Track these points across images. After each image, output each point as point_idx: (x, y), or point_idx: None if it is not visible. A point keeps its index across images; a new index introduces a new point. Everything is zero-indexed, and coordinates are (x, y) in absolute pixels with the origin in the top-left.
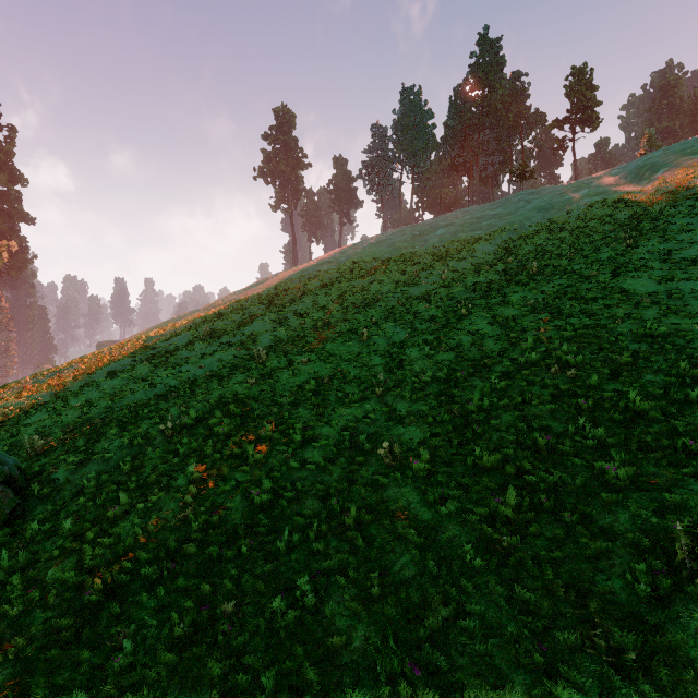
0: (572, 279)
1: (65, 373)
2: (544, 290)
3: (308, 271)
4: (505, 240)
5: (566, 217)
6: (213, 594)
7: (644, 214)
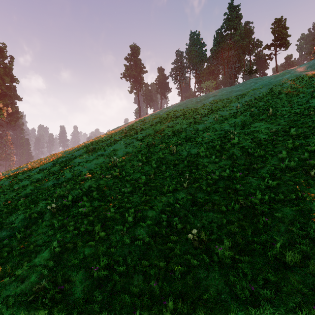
0: (296, 117)
1: (21, 170)
2: (280, 123)
3: (144, 119)
4: (247, 101)
5: (280, 88)
6: None
7: None
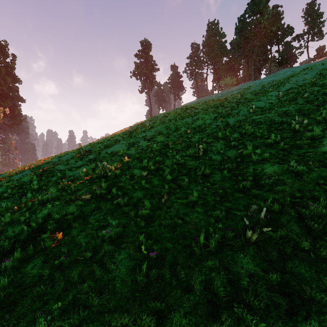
0: None
1: None
2: None
3: (156, 117)
4: (288, 89)
5: None
6: None
7: None
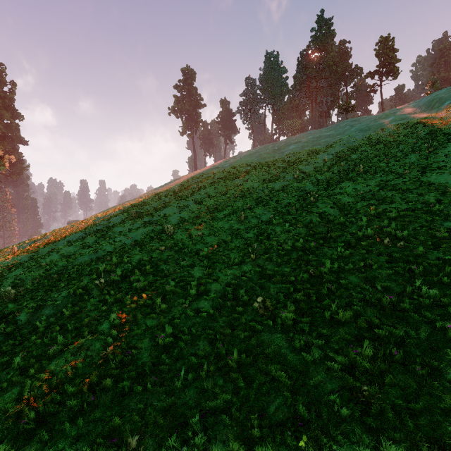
0: (389, 176)
1: (40, 242)
2: (370, 184)
3: (203, 173)
4: (337, 151)
5: (380, 135)
6: (122, 425)
7: (438, 131)
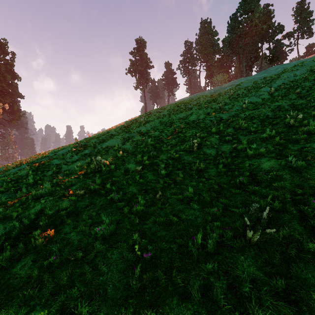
0: None
1: None
2: None
3: (150, 112)
4: (280, 85)
5: None
6: None
7: None
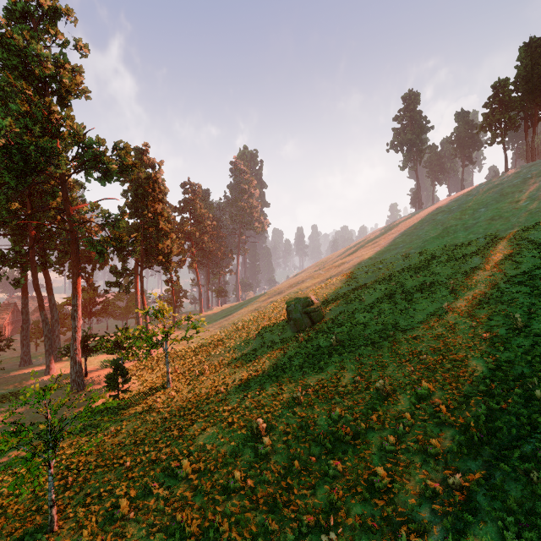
0: None
1: (307, 281)
2: None
3: (426, 220)
4: None
5: None
6: (386, 332)
7: None
